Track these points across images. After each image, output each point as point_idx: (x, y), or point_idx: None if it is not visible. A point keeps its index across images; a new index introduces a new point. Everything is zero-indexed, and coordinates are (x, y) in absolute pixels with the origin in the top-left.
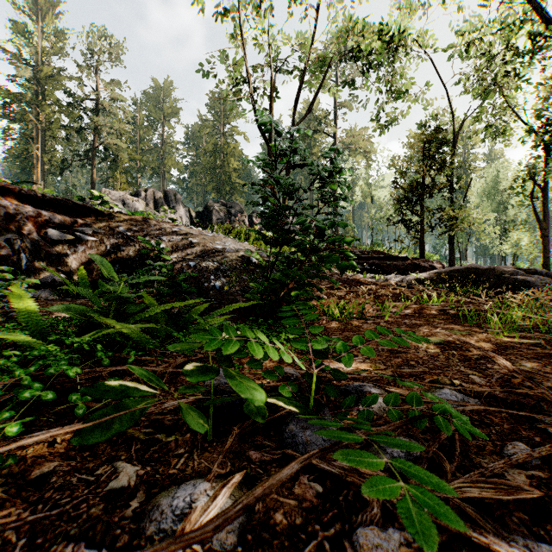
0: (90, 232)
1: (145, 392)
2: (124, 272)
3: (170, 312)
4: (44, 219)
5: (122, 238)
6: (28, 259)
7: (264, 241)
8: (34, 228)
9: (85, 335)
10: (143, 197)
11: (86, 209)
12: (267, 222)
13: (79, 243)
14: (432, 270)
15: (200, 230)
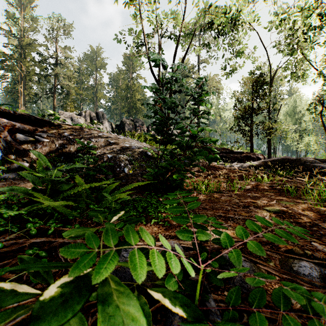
0: (45, 136)
1: (24, 294)
2: (67, 161)
3: (94, 187)
4: (15, 127)
5: (66, 140)
6: (3, 153)
7: (155, 141)
8: (8, 133)
9: (24, 209)
10: (83, 116)
11: (43, 121)
12: (157, 128)
13: (38, 143)
14: (258, 159)
15: (116, 135)
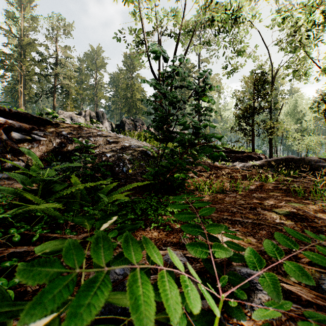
0: (42, 134)
1: None
2: (64, 161)
3: (91, 188)
4: (10, 125)
5: (63, 138)
6: None
7: (155, 139)
8: (3, 131)
9: (10, 211)
10: (83, 116)
11: (40, 119)
12: (157, 125)
13: (35, 142)
14: (259, 159)
15: (115, 134)
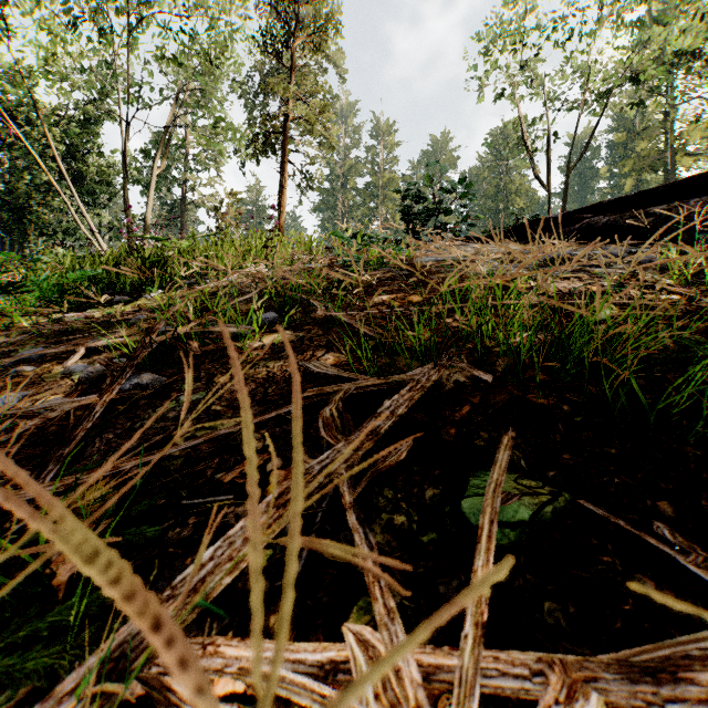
0: None
1: None
2: None
3: None
4: None
5: None
6: None
7: None
8: None
9: None
10: None
11: None
12: None
13: None
14: None
15: None
